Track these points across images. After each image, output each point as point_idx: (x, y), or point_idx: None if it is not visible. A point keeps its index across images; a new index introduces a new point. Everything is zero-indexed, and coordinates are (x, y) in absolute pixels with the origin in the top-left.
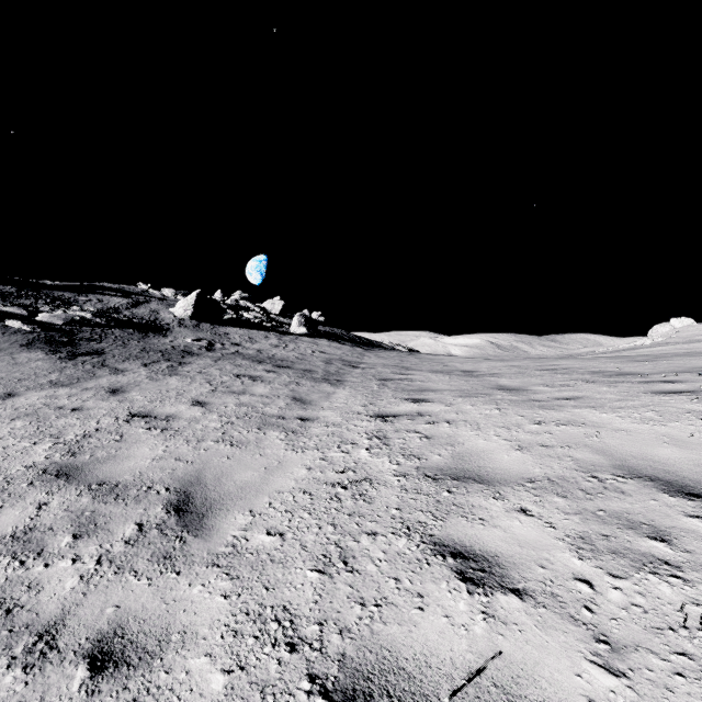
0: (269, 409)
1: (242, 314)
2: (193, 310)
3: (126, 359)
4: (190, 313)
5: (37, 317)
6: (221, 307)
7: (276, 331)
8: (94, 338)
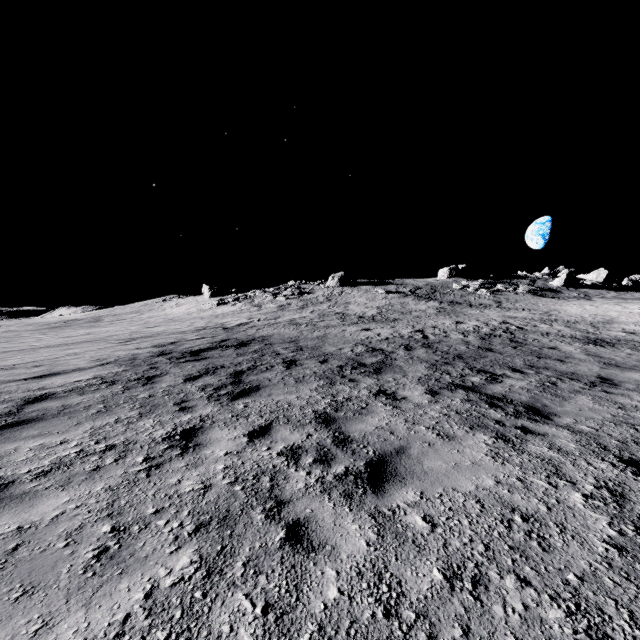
0: (637, 301)
1: (582, 282)
2: (564, 282)
3: (568, 298)
4: (562, 284)
5: (519, 289)
6: (577, 280)
7: (611, 290)
8: (544, 294)
